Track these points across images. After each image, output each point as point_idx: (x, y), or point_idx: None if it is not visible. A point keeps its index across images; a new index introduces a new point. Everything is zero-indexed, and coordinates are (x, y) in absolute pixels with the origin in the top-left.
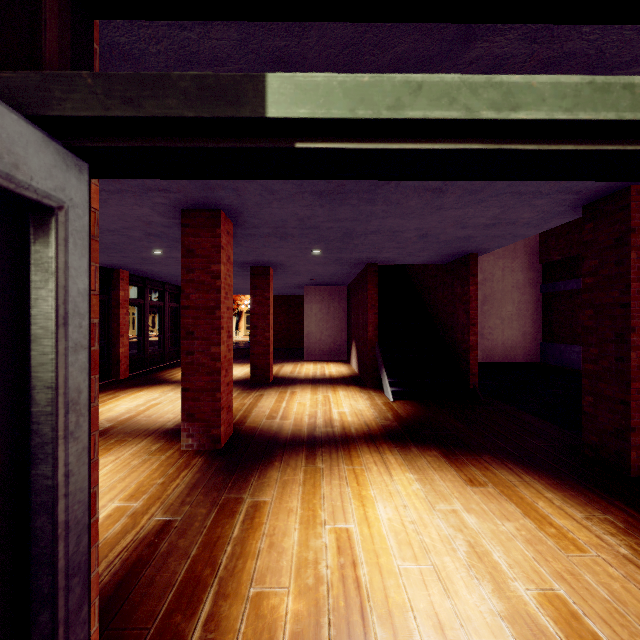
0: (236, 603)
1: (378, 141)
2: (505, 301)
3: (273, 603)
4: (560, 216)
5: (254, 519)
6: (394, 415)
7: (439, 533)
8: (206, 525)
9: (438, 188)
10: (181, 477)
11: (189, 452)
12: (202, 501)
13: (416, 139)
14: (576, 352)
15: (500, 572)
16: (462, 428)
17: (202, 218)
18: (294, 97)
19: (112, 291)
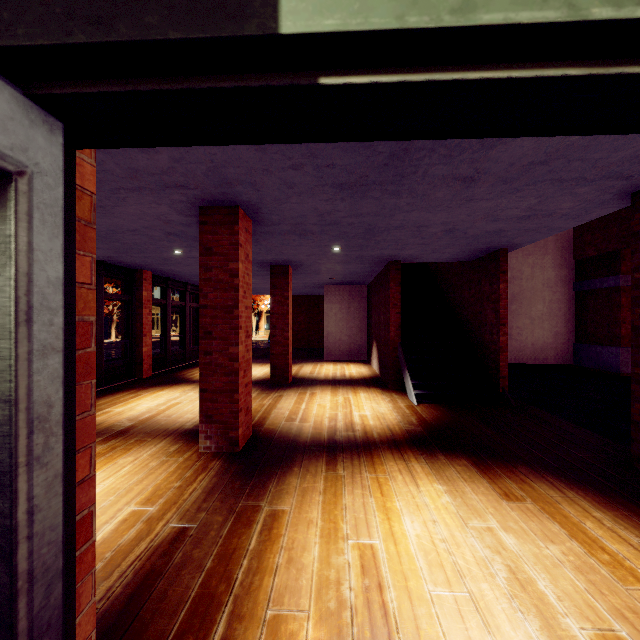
0: (252, 626)
1: (432, 70)
2: (535, 300)
3: (292, 629)
4: (604, 206)
5: (272, 530)
6: (418, 419)
7: (474, 554)
8: (222, 535)
9: (469, 177)
10: (198, 481)
11: (207, 454)
12: (218, 508)
13: (485, 65)
14: (614, 354)
15: (548, 605)
16: (493, 435)
17: (220, 215)
18: (318, 3)
19: (135, 291)
